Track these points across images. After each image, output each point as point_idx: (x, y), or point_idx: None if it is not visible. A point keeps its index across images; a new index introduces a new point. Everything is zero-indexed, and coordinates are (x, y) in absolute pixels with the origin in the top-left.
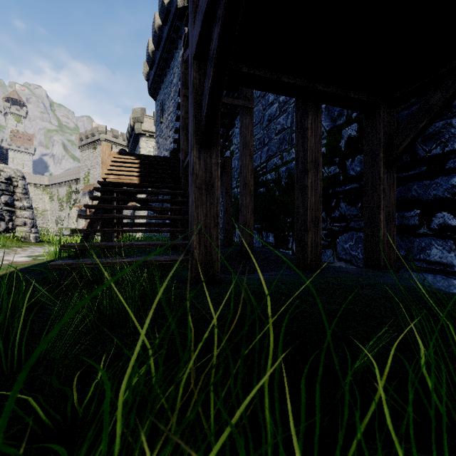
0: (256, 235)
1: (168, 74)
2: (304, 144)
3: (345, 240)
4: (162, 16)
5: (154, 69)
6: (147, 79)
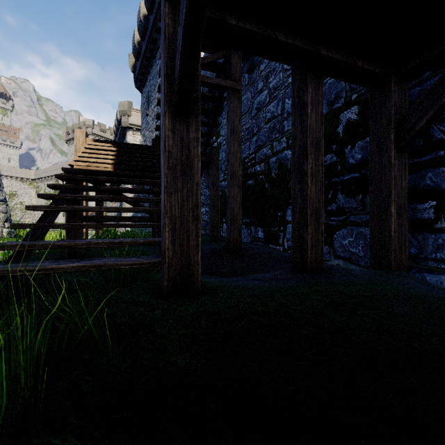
0: (244, 230)
1: (154, 65)
2: (303, 122)
3: (343, 236)
4: (148, 4)
5: (140, 60)
6: (133, 71)
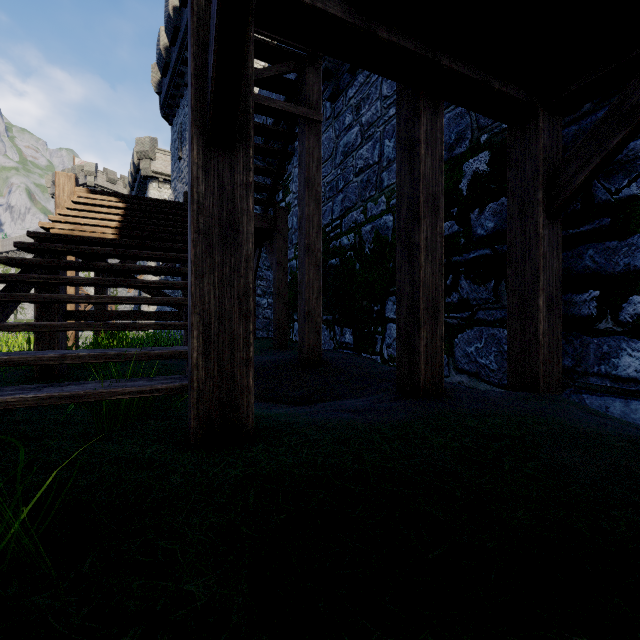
0: (324, 331)
1: None
2: (413, 169)
3: (468, 340)
4: None
5: (169, 76)
6: (159, 91)
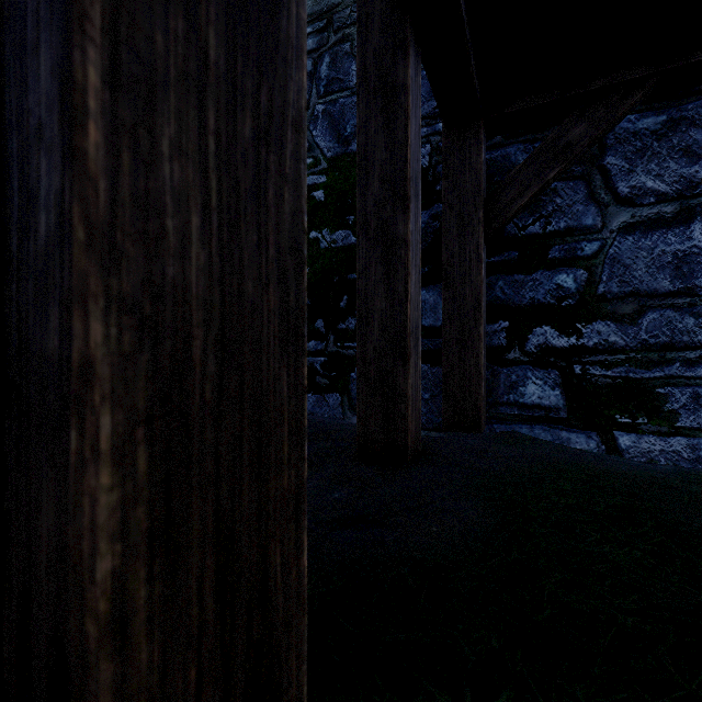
0: None
1: None
2: (394, 127)
3: None
4: None
5: None
6: None
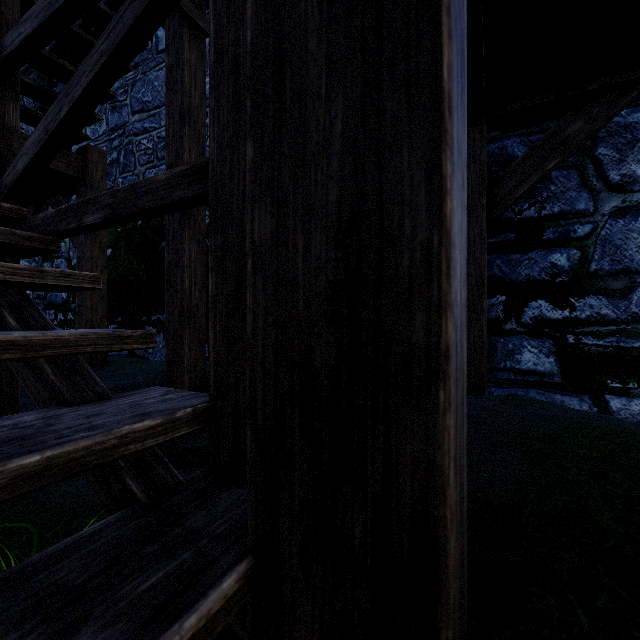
0: None
1: None
2: None
3: None
4: None
5: None
6: None
